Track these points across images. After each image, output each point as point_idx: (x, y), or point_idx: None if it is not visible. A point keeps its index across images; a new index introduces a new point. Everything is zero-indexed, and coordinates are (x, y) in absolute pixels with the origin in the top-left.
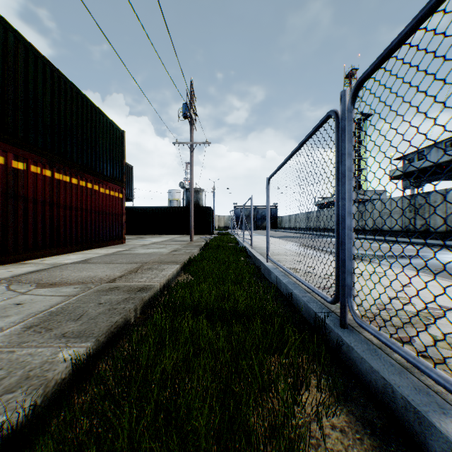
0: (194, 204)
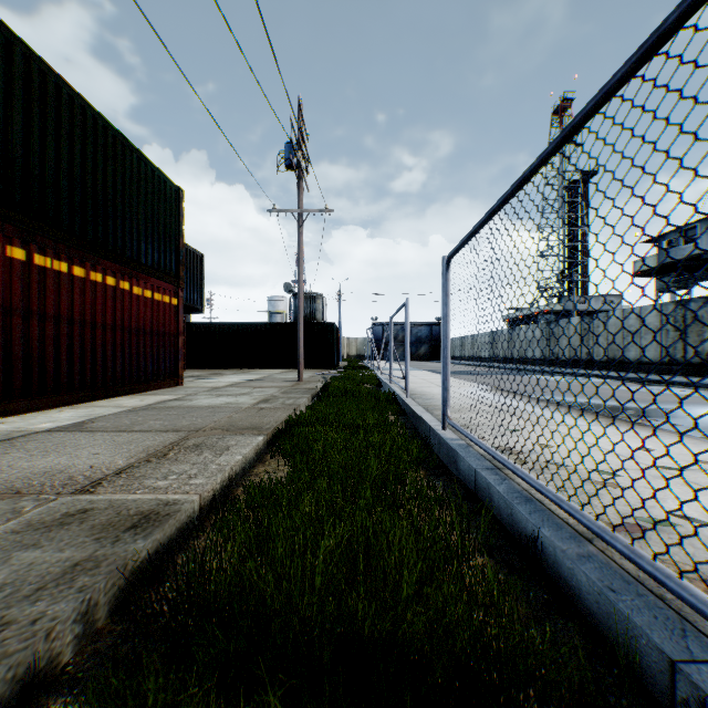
0: (308, 319)
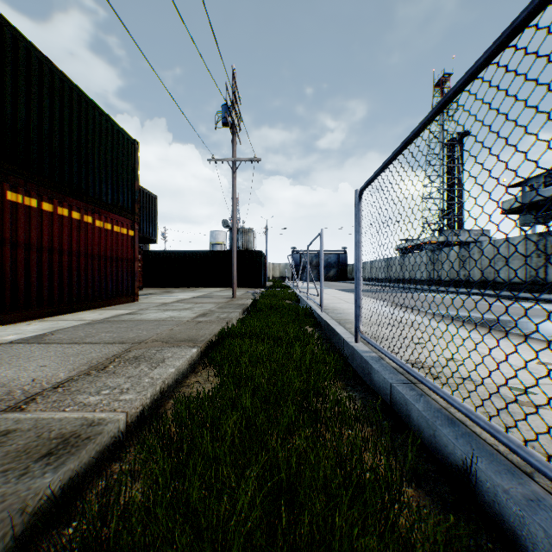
0: (241, 248)
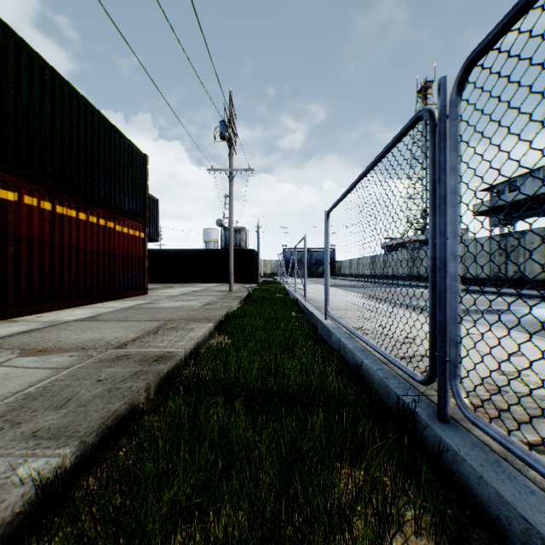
0: (234, 246)
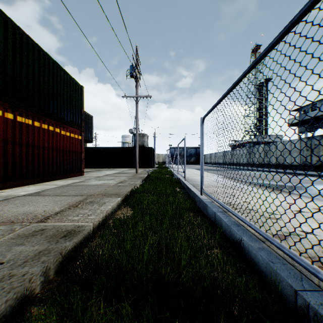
0: (140, 145)
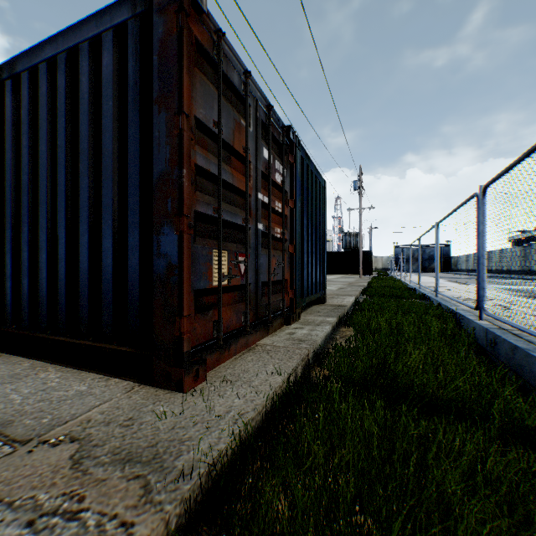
0: (353, 247)
